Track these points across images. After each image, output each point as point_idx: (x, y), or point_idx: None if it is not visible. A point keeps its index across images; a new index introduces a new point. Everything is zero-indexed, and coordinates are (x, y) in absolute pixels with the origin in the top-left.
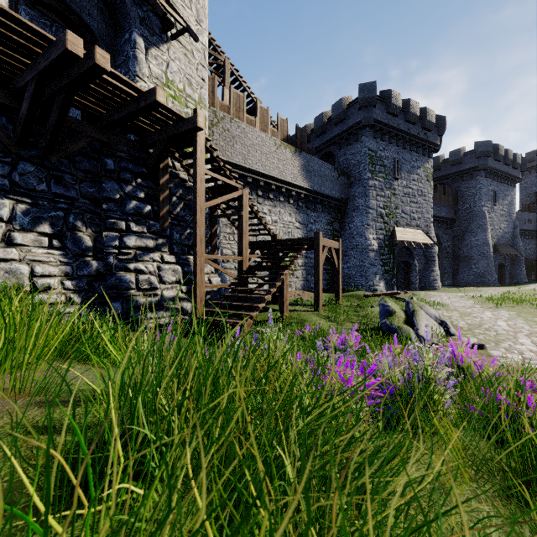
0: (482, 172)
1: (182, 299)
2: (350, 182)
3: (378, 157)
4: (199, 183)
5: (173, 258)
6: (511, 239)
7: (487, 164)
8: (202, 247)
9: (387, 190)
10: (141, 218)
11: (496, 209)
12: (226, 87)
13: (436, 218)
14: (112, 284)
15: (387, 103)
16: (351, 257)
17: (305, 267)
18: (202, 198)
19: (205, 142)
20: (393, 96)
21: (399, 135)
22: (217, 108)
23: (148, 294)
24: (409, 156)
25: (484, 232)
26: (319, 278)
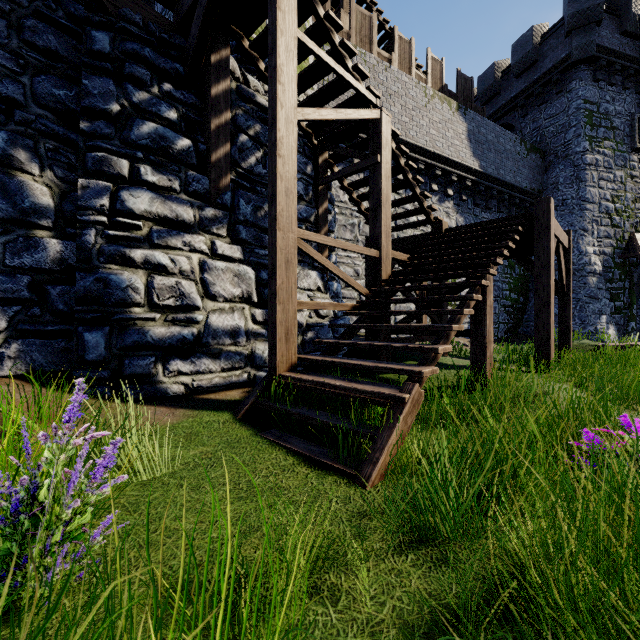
0: None
1: (254, 336)
2: (545, 164)
3: (603, 113)
4: (281, 51)
5: (237, 249)
6: None
7: None
8: (290, 207)
9: (618, 170)
10: (169, 162)
11: None
12: (345, 10)
13: None
14: (85, 289)
15: (621, 16)
16: None
17: None
18: (290, 91)
19: None
20: None
21: None
22: None
23: (176, 320)
24: None
25: None
26: (548, 298)
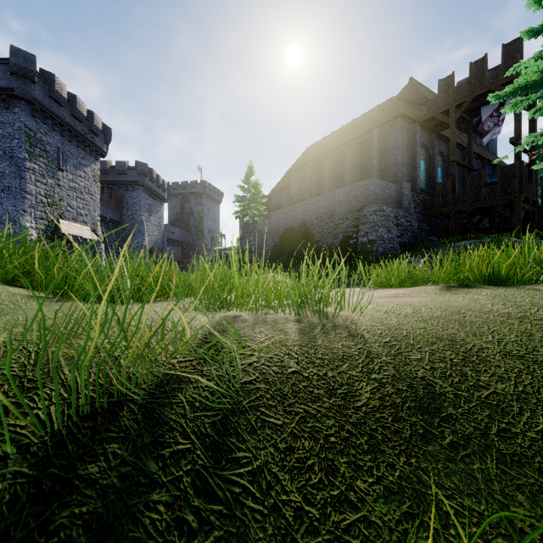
0: (141, 187)
1: None
2: None
3: (39, 139)
4: None
5: None
6: (162, 244)
7: (145, 181)
8: None
9: (50, 179)
10: None
11: (151, 219)
12: None
13: (104, 218)
14: None
15: (50, 86)
16: None
17: None
18: None
19: None
20: (57, 82)
21: (65, 126)
22: None
23: None
24: (75, 151)
25: (143, 236)
26: None
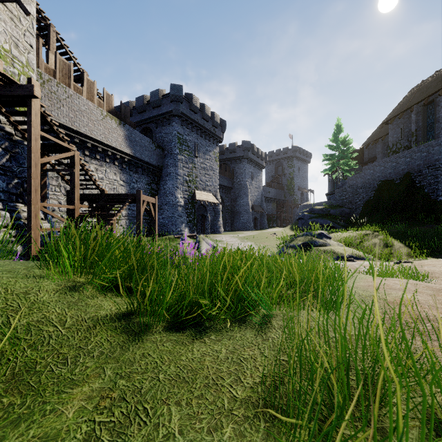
0: (246, 160)
1: (11, 242)
2: (164, 154)
3: (184, 139)
4: (34, 141)
5: None
6: (260, 202)
7: (248, 155)
8: (37, 196)
9: (190, 164)
10: None
11: (253, 183)
12: (52, 51)
13: (222, 186)
14: None
15: (190, 103)
16: (165, 210)
17: (129, 217)
18: (37, 155)
19: (39, 107)
20: (194, 99)
21: (198, 127)
22: (42, 69)
23: None
24: (204, 142)
25: (247, 197)
26: (140, 223)
